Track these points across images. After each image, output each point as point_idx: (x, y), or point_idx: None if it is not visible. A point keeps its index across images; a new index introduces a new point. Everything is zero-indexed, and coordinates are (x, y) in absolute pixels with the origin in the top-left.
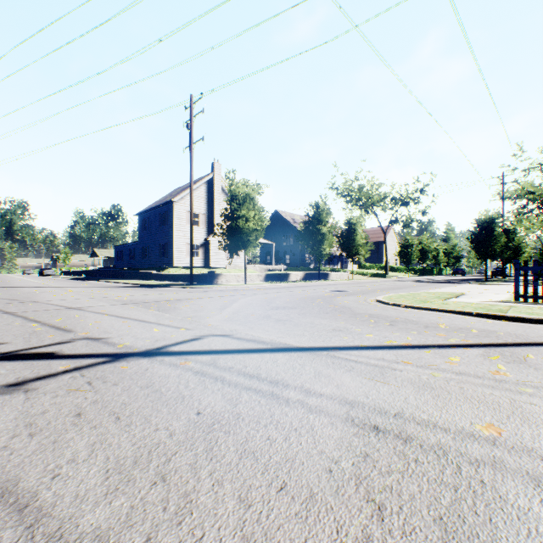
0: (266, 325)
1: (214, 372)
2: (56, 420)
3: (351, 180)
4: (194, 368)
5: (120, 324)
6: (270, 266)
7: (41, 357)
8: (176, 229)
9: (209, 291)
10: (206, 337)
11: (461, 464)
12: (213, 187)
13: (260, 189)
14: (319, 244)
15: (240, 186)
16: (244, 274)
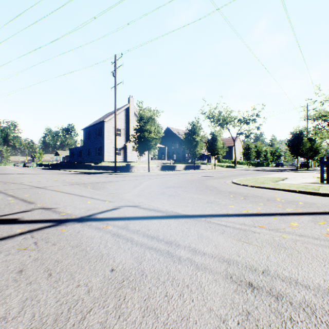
0: (162, 199)
1: (126, 234)
2: (2, 276)
3: (213, 108)
4: (112, 231)
5: (67, 198)
6: (164, 161)
7: (7, 222)
8: (106, 138)
9: (126, 176)
10: (122, 207)
11: None
12: (129, 112)
13: (158, 113)
14: (194, 147)
15: (146, 111)
16: (148, 166)
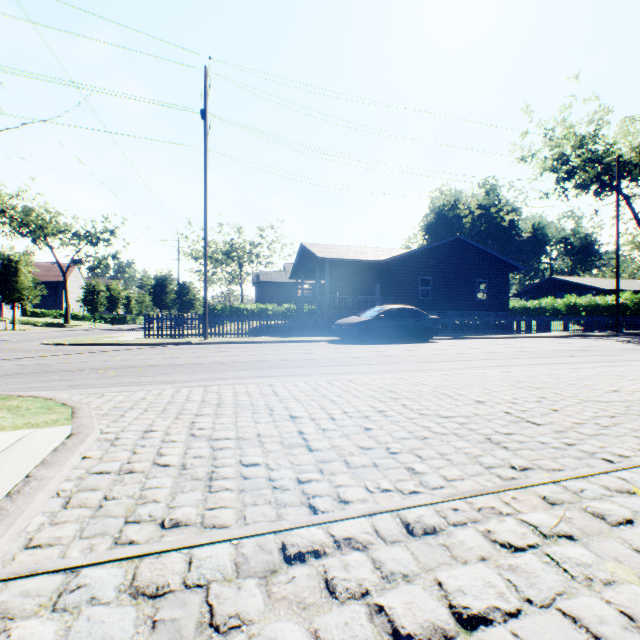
0: None
1: None
2: None
3: (12, 195)
4: None
5: None
6: None
7: None
8: None
9: None
10: None
11: (53, 364)
12: None
13: None
14: None
15: None
16: None
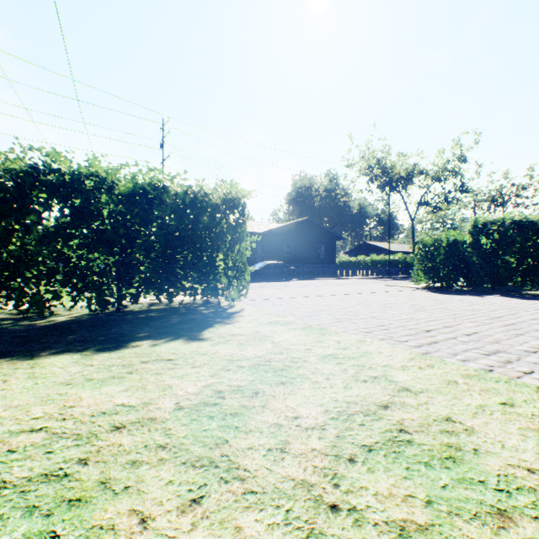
0: None
1: None
2: None
3: None
4: None
5: None
6: None
7: None
8: None
9: None
10: None
11: None
12: None
13: None
14: None
15: None
16: None
